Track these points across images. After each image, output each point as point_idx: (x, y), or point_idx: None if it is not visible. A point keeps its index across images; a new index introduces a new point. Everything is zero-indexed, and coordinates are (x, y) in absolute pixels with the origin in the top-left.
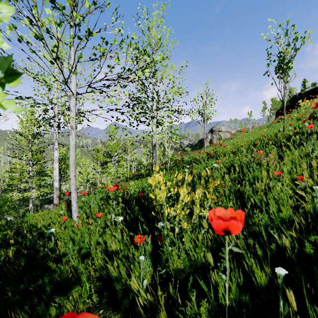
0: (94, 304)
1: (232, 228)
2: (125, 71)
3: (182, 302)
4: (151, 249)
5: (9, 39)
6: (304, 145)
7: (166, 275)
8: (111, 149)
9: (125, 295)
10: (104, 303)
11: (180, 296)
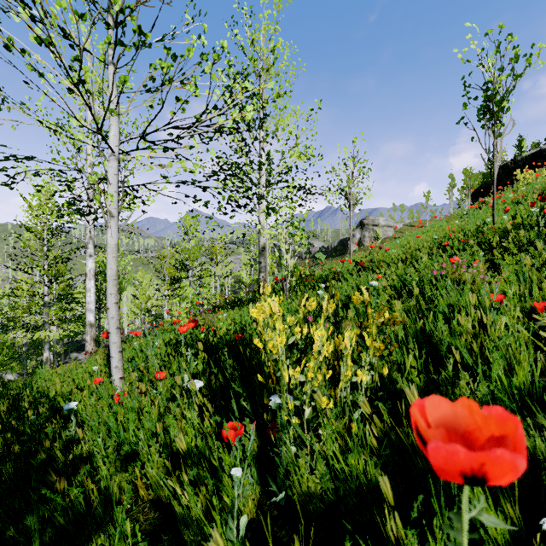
0: None
1: (501, 472)
2: (209, 111)
3: None
4: (257, 447)
5: None
6: (539, 246)
7: (286, 501)
8: (187, 256)
9: None
10: None
11: None
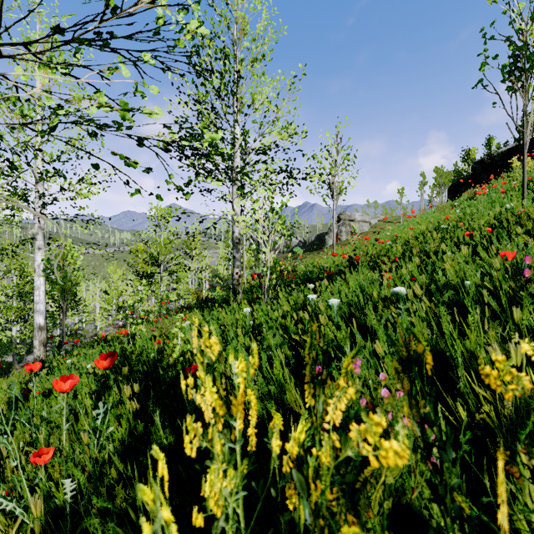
0: None
1: None
2: None
3: None
4: None
5: None
6: None
7: None
8: (158, 250)
9: None
10: None
11: None
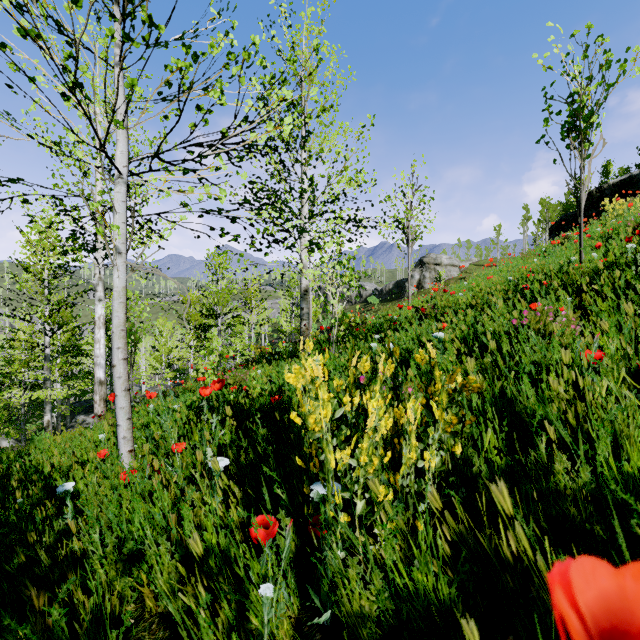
0: None
1: None
2: (238, 123)
3: None
4: (295, 547)
5: None
6: None
7: (332, 620)
8: (216, 301)
9: None
10: None
11: None
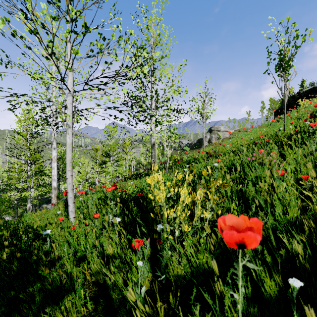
0: (89, 312)
1: (249, 240)
2: (123, 68)
3: (183, 312)
4: (150, 253)
5: (2, 33)
6: (307, 144)
7: (166, 281)
8: (109, 149)
9: (122, 304)
10: (99, 311)
11: (180, 304)
